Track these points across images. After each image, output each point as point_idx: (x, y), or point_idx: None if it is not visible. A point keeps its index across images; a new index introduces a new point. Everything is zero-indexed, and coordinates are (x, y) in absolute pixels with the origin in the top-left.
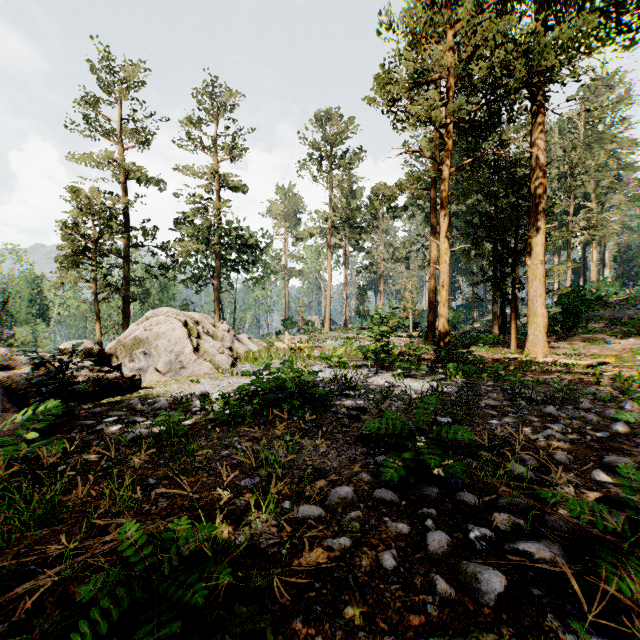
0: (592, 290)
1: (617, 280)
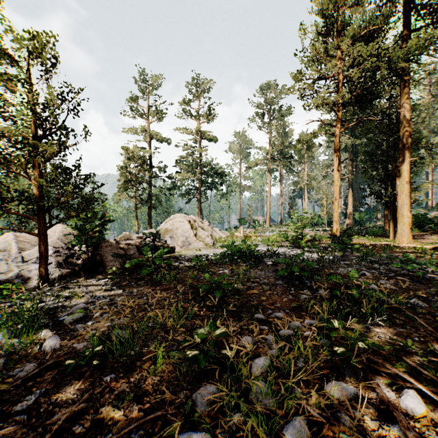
0: None
1: None
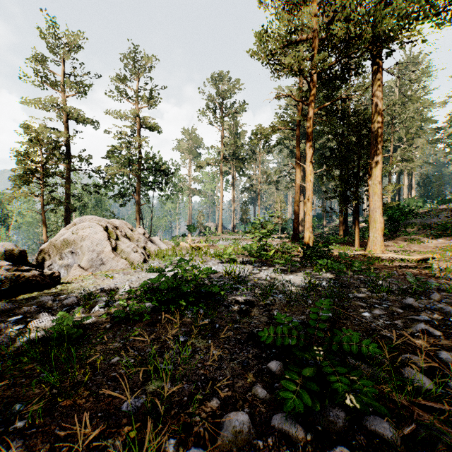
0: (405, 205)
1: (421, 198)
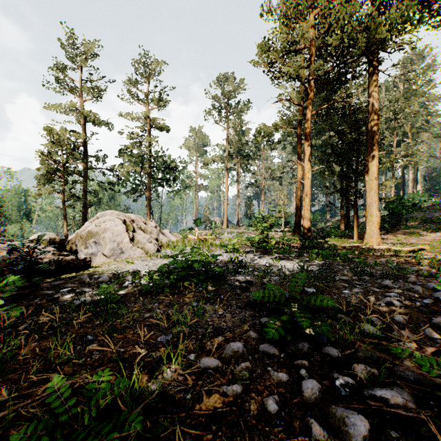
0: (409, 199)
1: (426, 192)
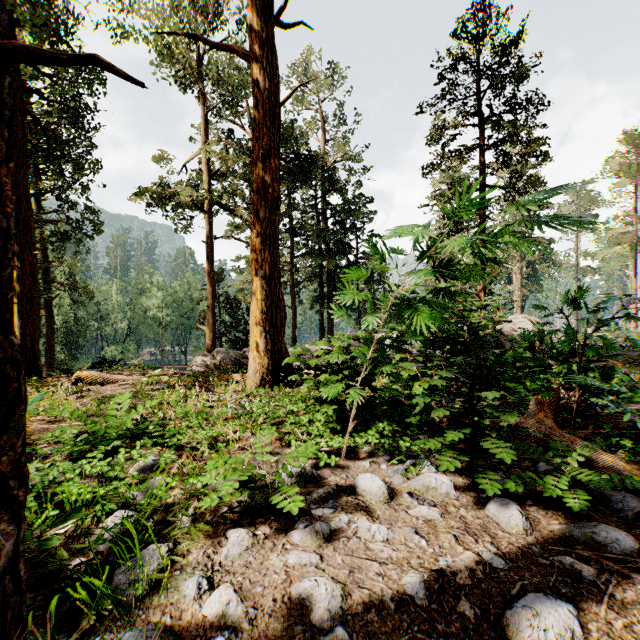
0: None
1: None
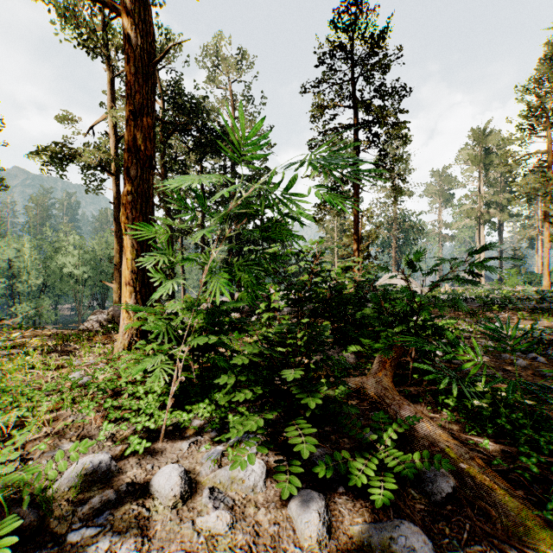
0: None
1: None
